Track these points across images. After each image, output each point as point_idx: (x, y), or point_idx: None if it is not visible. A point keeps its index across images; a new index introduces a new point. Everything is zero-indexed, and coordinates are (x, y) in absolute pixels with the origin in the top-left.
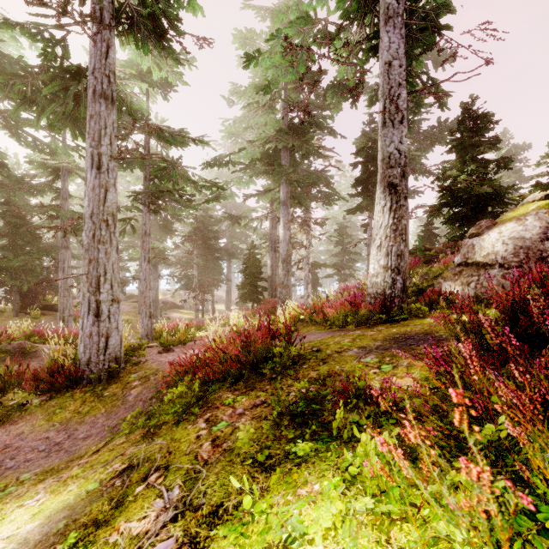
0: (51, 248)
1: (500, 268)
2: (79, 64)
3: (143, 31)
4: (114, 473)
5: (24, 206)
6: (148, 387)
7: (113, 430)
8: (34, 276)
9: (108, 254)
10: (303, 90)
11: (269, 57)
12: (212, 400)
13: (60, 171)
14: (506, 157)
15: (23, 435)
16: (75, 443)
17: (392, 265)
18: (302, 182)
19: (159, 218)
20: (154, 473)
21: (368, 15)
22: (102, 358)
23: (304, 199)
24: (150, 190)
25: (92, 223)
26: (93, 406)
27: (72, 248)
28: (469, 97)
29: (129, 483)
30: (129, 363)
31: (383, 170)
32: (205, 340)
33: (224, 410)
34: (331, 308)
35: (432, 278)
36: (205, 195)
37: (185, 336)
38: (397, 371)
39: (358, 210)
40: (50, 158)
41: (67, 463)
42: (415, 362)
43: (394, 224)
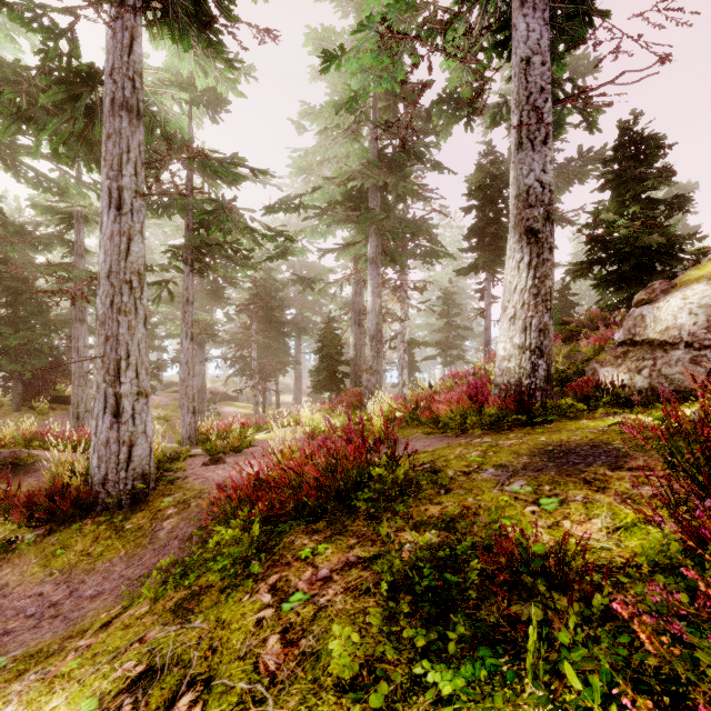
0: (64, 321)
1: (687, 349)
2: (92, 63)
3: (182, 16)
4: (124, 681)
5: (27, 265)
6: (188, 517)
7: (135, 585)
8: (41, 358)
9: (132, 328)
10: (398, 110)
11: (356, 57)
12: (279, 548)
13: (74, 219)
14: (682, 195)
15: (7, 589)
16: (78, 604)
17: (532, 344)
18: (397, 232)
19: (207, 281)
20: (187, 691)
21: (491, 0)
22: (123, 476)
23: (399, 255)
24: (193, 242)
25: (109, 285)
26: (108, 545)
27: (93, 321)
28: (630, 113)
29: (145, 709)
30: (163, 480)
31: (519, 210)
32: (267, 446)
33: (299, 570)
34: (441, 403)
35: (582, 362)
36: (267, 251)
37: (241, 441)
38: (570, 511)
39: (472, 270)
40: (59, 200)
41: (62, 642)
42: (595, 495)
43: (534, 286)
